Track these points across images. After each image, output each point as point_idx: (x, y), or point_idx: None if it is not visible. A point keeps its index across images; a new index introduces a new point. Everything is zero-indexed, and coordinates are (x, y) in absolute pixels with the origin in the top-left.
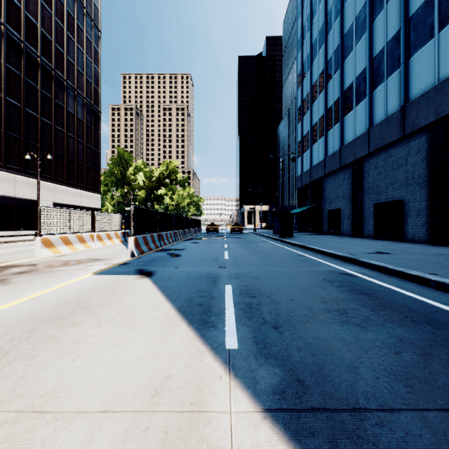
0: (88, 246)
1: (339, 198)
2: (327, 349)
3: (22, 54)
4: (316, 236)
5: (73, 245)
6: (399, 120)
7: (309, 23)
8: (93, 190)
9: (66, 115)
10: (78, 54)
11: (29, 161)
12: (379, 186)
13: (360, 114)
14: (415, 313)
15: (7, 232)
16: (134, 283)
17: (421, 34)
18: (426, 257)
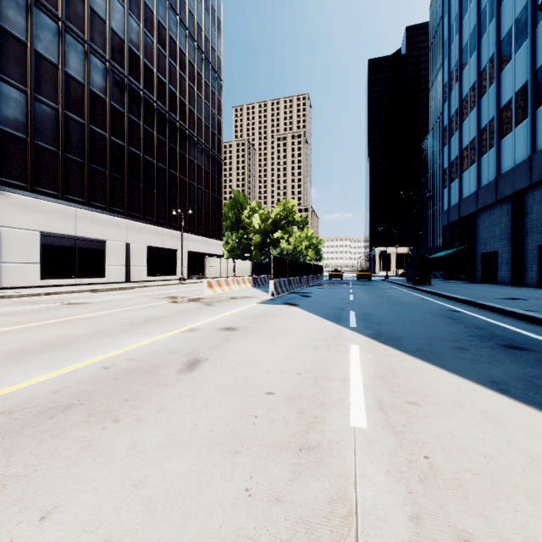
0: (231, 289)
1: (495, 238)
2: (401, 330)
3: (167, 123)
4: (461, 284)
5: (222, 287)
6: None
7: (458, 24)
8: (217, 237)
9: (196, 169)
10: (205, 109)
11: (175, 216)
12: None
13: (520, 136)
14: (475, 325)
15: (158, 277)
16: (288, 308)
17: None
18: None
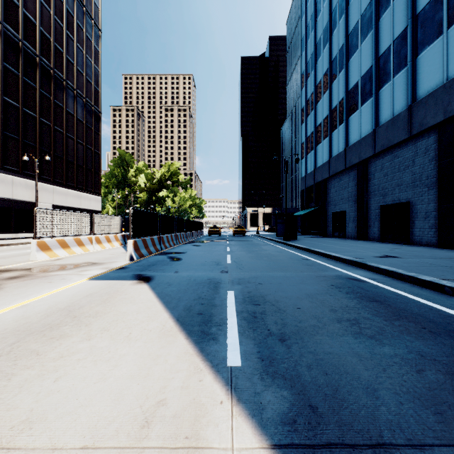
0: (86, 249)
1: (344, 200)
2: (341, 367)
3: (20, 53)
4: (321, 239)
5: (70, 248)
6: (406, 120)
7: (313, 22)
8: (93, 192)
9: (65, 115)
10: (77, 53)
11: (26, 162)
12: (386, 187)
13: (365, 114)
14: (433, 323)
15: (4, 235)
16: (131, 289)
17: (429, 31)
18: (436, 261)
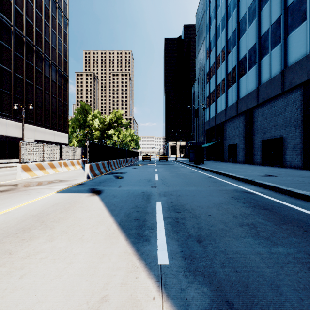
0: (57, 170)
1: (236, 136)
2: (248, 265)
3: (12, 34)
4: (220, 163)
5: (45, 169)
6: (280, 80)
7: (214, 13)
8: (63, 131)
9: (43, 78)
10: (52, 35)
11: (16, 109)
12: (265, 127)
13: (251, 76)
14: None
15: (1, 160)
16: (86, 200)
17: (296, 18)
18: (304, 179)
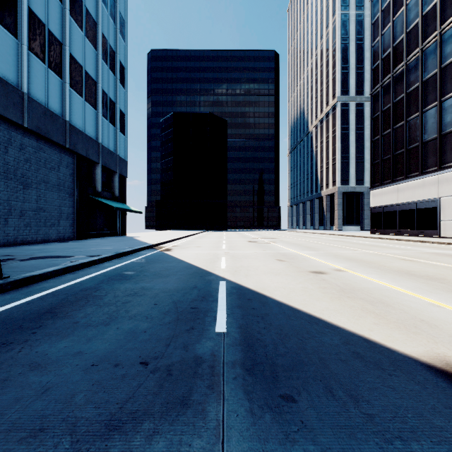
0: None
1: None
2: (180, 281)
3: None
4: None
5: None
6: None
7: None
8: None
9: None
10: None
11: None
12: None
13: None
14: (77, 294)
15: None
16: (398, 335)
17: None
18: None
